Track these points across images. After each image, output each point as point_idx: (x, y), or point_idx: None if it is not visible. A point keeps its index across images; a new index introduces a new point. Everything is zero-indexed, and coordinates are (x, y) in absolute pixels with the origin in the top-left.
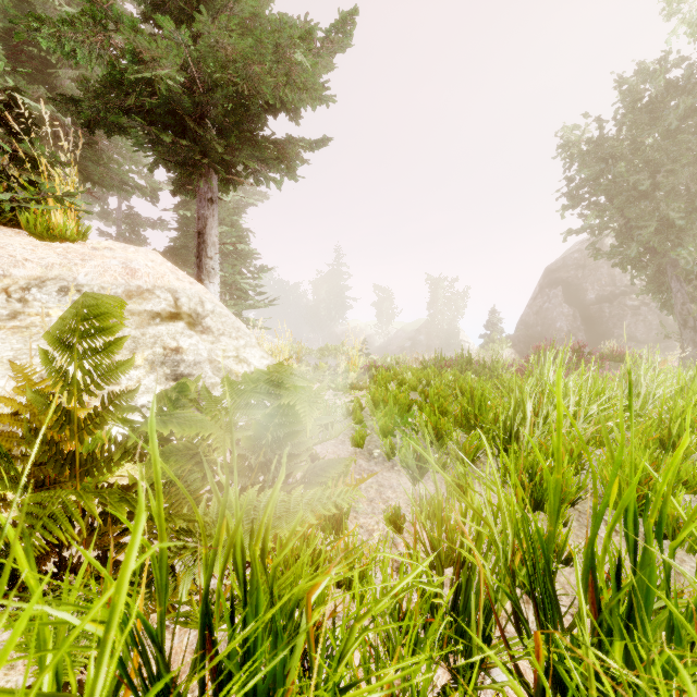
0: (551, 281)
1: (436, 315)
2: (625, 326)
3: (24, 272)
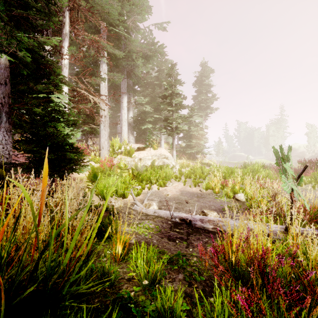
0: None
1: None
2: None
3: (152, 154)
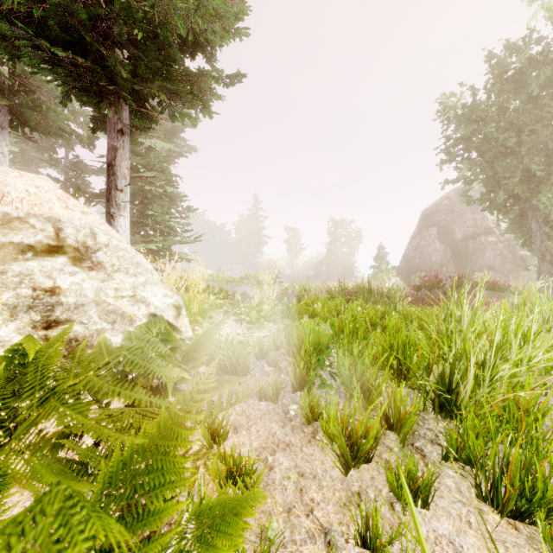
0: (427, 223)
1: (334, 250)
2: (485, 259)
3: None
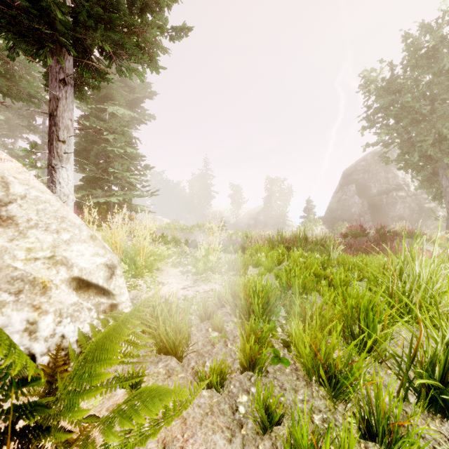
0: (347, 181)
1: (270, 203)
2: (396, 211)
3: None
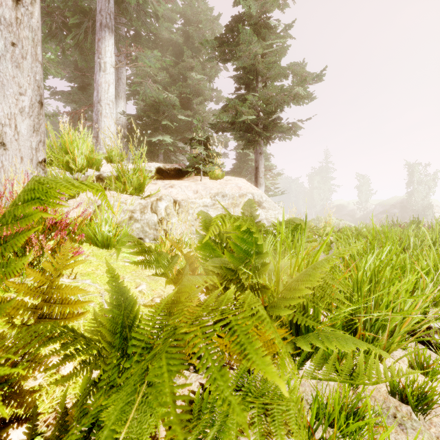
0: None
1: (410, 193)
2: None
3: (213, 191)
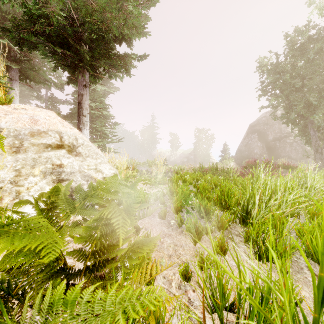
0: (252, 131)
1: (198, 146)
2: (286, 151)
3: None
